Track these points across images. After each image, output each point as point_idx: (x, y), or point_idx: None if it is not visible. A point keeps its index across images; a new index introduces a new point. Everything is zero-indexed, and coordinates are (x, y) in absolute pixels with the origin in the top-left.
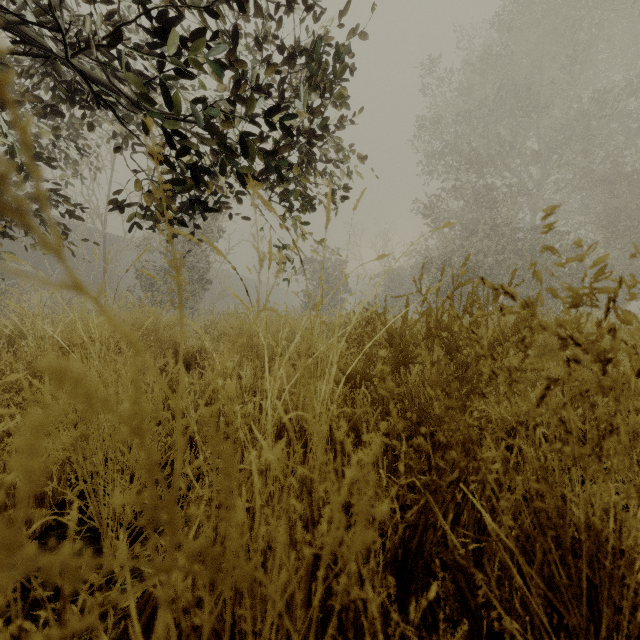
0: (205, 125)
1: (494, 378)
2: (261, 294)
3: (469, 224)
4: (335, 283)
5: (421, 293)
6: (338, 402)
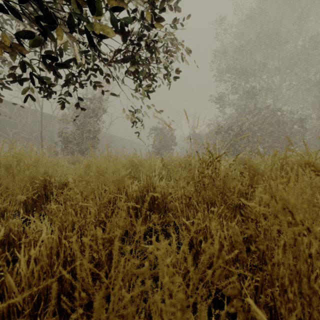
0: None
1: None
2: (130, 146)
3: (241, 108)
4: (168, 140)
5: None
6: None
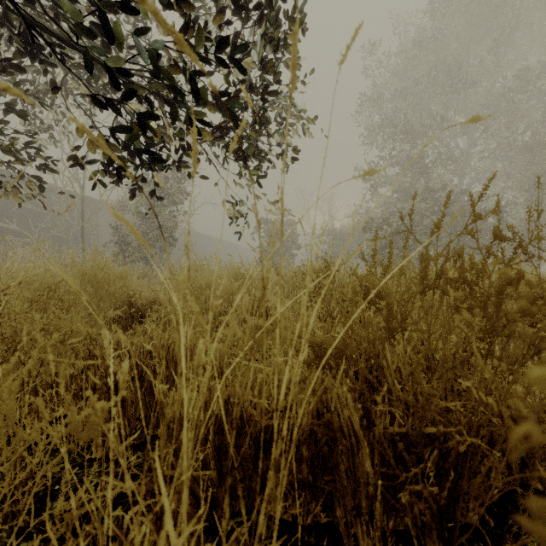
0: (151, 61)
1: (536, 354)
2: (223, 250)
3: (405, 188)
4: (287, 240)
5: (412, 233)
6: (309, 408)
